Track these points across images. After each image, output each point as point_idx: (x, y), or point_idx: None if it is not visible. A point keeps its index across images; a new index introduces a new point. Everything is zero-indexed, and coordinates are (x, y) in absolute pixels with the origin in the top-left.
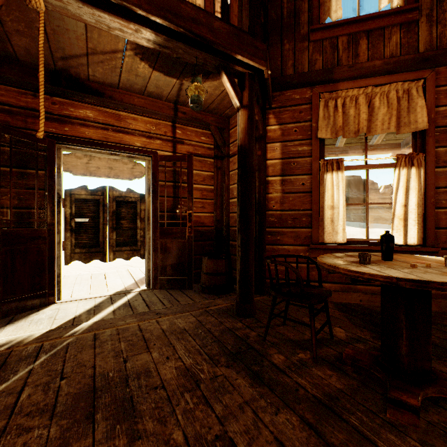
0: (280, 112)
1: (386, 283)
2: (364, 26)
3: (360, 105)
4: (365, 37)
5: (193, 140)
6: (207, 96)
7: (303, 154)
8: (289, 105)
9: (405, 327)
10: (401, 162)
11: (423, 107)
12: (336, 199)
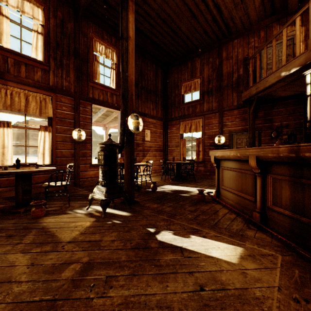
0: None
1: (7, 174)
2: (24, 60)
3: (21, 97)
4: (25, 65)
5: None
6: None
7: None
8: None
9: (22, 190)
10: (42, 129)
11: (51, 108)
12: (7, 142)
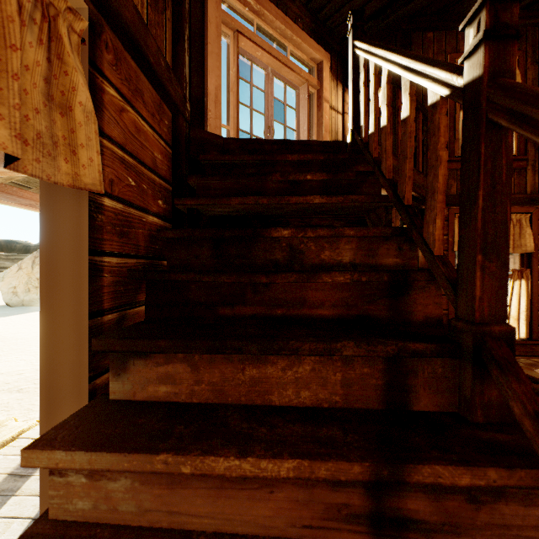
0: None
1: None
2: None
3: None
4: None
5: None
6: None
7: None
8: None
9: None
10: (514, 275)
11: (530, 235)
12: None
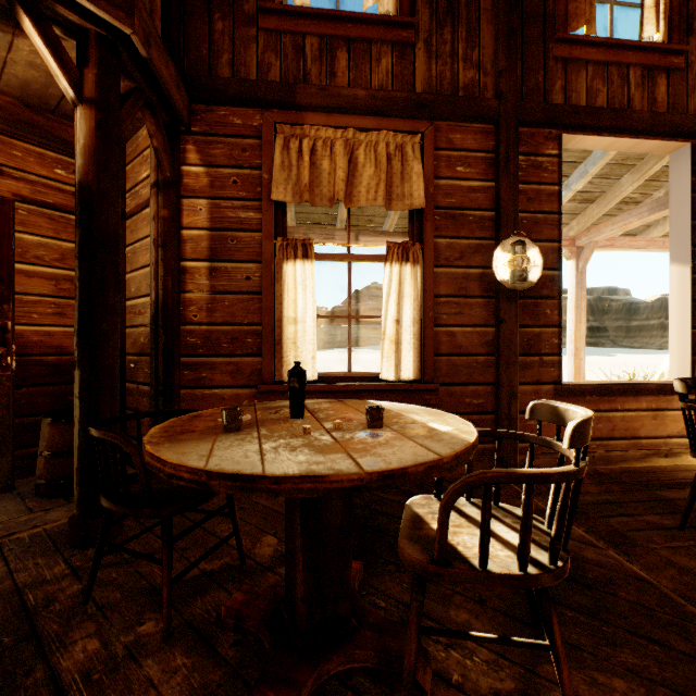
0: (207, 142)
1: (193, 484)
2: (343, 30)
3: (337, 155)
4: (345, 48)
5: (30, 172)
6: (42, 77)
7: (249, 224)
8: (224, 133)
9: (303, 546)
10: (393, 254)
11: (420, 175)
12: (301, 307)
